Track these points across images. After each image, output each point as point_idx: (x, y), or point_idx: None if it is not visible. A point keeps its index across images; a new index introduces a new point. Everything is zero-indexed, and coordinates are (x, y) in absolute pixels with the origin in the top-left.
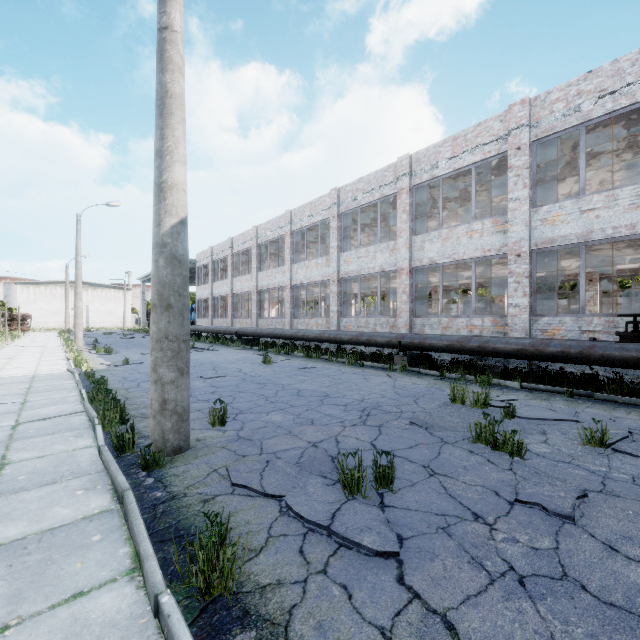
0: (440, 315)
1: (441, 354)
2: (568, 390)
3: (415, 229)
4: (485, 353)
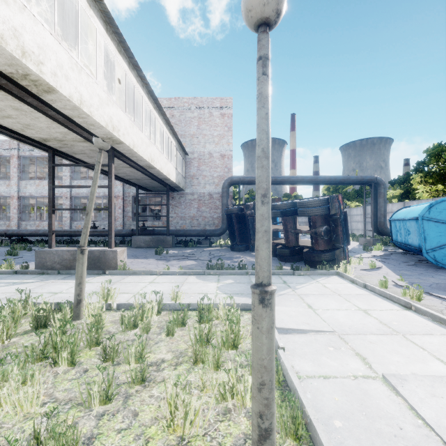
0: (36, 220)
1: (36, 238)
2: (68, 244)
3: (22, 177)
4: (46, 235)
